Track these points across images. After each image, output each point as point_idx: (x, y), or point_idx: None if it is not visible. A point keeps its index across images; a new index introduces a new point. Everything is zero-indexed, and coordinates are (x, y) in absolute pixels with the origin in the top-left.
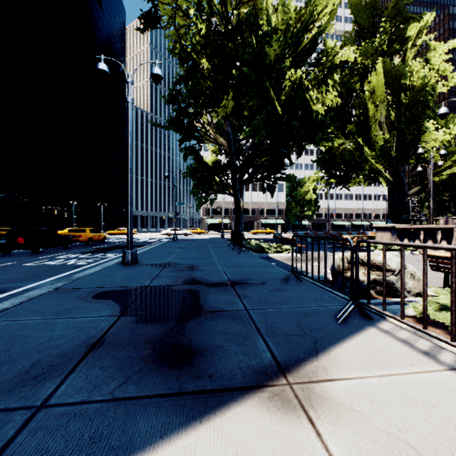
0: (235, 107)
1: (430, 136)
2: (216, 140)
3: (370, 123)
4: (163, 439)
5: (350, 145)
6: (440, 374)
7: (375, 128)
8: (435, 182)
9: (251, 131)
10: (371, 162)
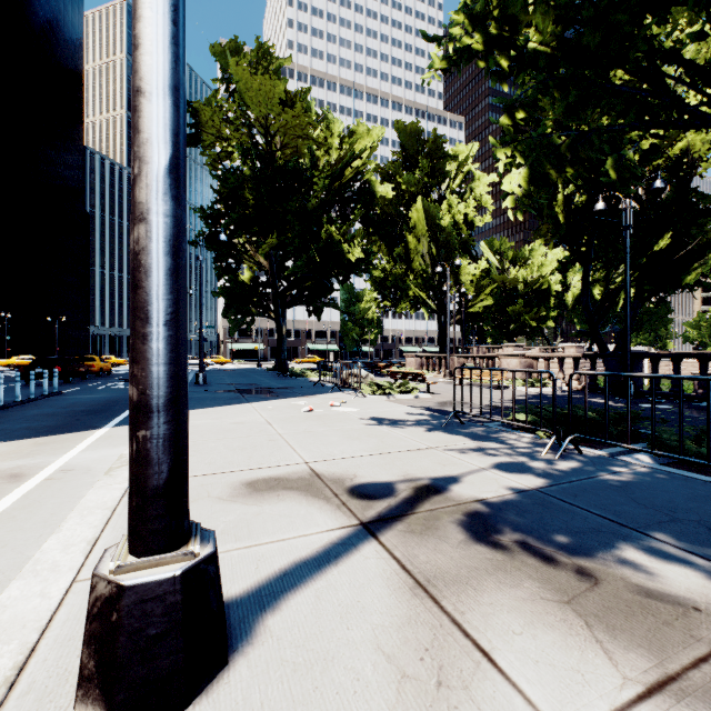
0: (280, 245)
1: (466, 269)
2: (257, 261)
3: (412, 255)
4: (279, 399)
5: (399, 269)
6: (346, 395)
7: (417, 259)
8: (473, 312)
9: (295, 269)
10: (414, 291)
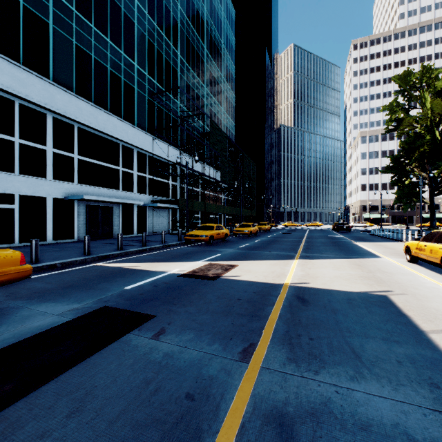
0: None
1: None
2: (420, 175)
3: None
4: None
5: None
6: None
7: None
8: None
9: None
10: None
